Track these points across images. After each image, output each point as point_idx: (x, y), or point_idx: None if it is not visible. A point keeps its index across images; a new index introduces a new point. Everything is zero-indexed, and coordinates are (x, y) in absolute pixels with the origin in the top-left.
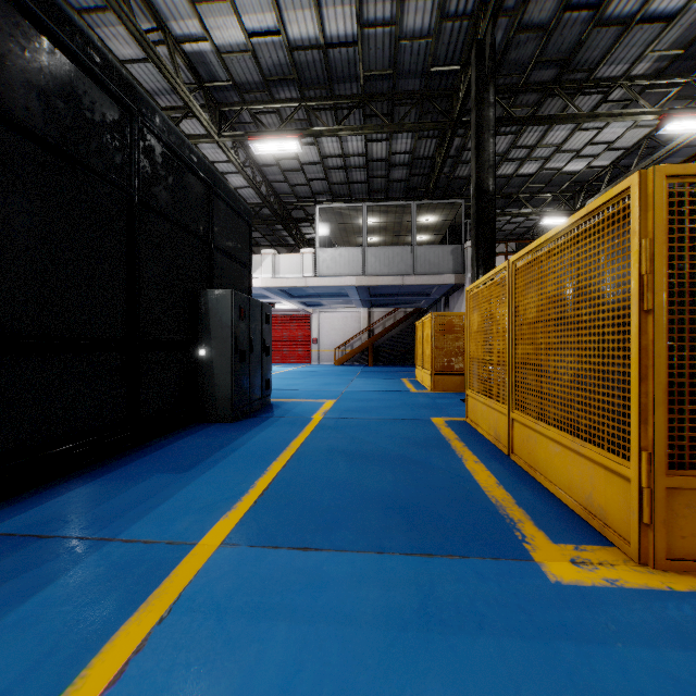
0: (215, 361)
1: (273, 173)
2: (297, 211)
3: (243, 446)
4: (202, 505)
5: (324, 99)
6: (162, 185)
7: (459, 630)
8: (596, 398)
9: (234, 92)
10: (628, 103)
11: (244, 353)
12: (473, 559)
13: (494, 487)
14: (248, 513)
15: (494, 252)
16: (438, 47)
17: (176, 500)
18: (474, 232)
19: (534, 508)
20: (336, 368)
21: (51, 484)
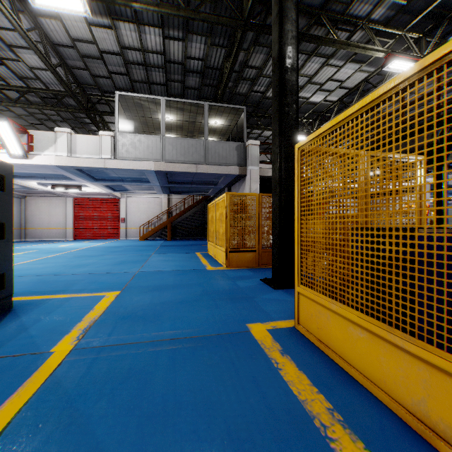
0: None
1: (71, 57)
2: (103, 106)
3: None
4: None
5: None
6: None
7: None
8: None
9: None
10: None
11: None
12: None
13: None
14: None
15: (296, 127)
16: None
17: None
18: (277, 104)
19: None
20: (140, 242)
21: None
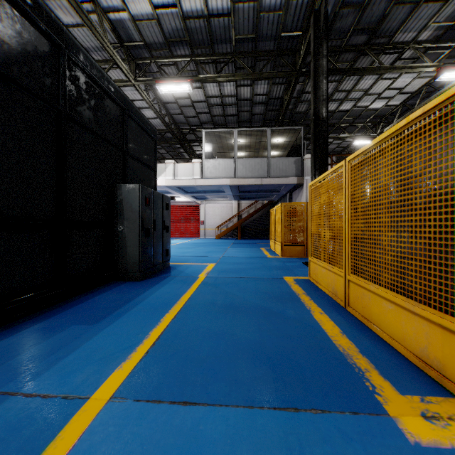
0: (127, 236)
1: (173, 108)
2: (190, 135)
3: (144, 300)
4: (103, 355)
5: (208, 55)
6: (86, 105)
7: None
8: (431, 267)
9: (145, 50)
10: (414, 61)
11: (148, 231)
12: (334, 414)
13: (339, 336)
14: (139, 364)
15: (326, 160)
16: (287, 18)
17: (82, 351)
18: (312, 145)
19: (375, 356)
20: (216, 240)
21: None
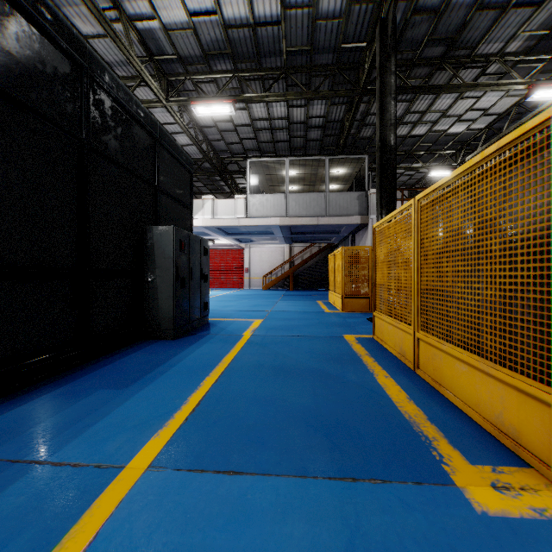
0: (159, 287)
1: (212, 133)
2: (232, 165)
3: (180, 362)
4: (136, 422)
5: (253, 71)
6: (111, 134)
7: None
8: (507, 323)
9: (179, 65)
10: (501, 76)
11: (184, 280)
12: (396, 484)
13: (405, 402)
14: (178, 432)
15: (395, 196)
16: (348, 27)
17: (113, 418)
18: (378, 179)
19: (445, 424)
20: (264, 292)
21: (0, 401)
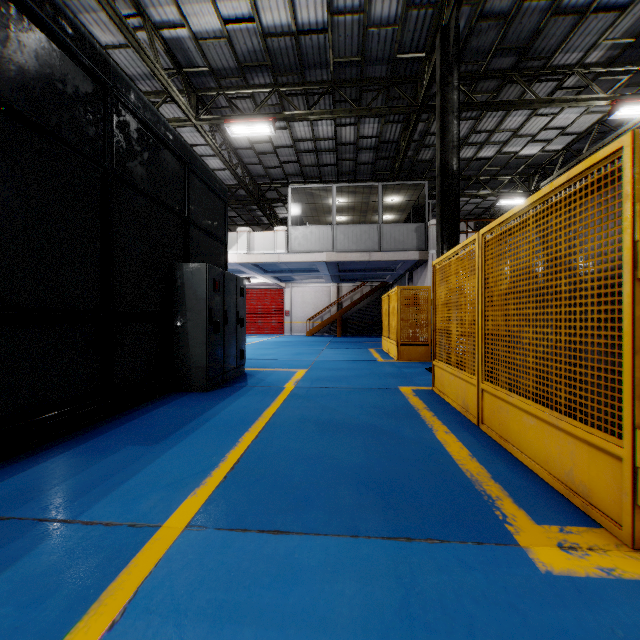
0: (190, 332)
1: (248, 156)
2: (271, 192)
3: (216, 416)
4: (170, 480)
5: (296, 85)
6: (137, 160)
7: (447, 636)
8: (577, 371)
9: (211, 78)
10: (581, 90)
11: (218, 325)
12: (454, 544)
13: (467, 460)
14: (217, 490)
15: (458, 229)
16: (404, 35)
17: (144, 475)
18: (439, 209)
19: (511, 483)
20: (307, 338)
21: (18, 457)
